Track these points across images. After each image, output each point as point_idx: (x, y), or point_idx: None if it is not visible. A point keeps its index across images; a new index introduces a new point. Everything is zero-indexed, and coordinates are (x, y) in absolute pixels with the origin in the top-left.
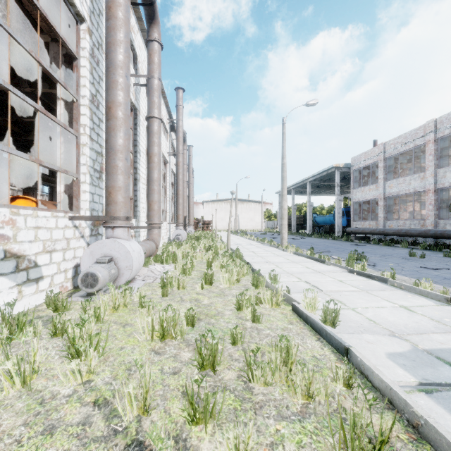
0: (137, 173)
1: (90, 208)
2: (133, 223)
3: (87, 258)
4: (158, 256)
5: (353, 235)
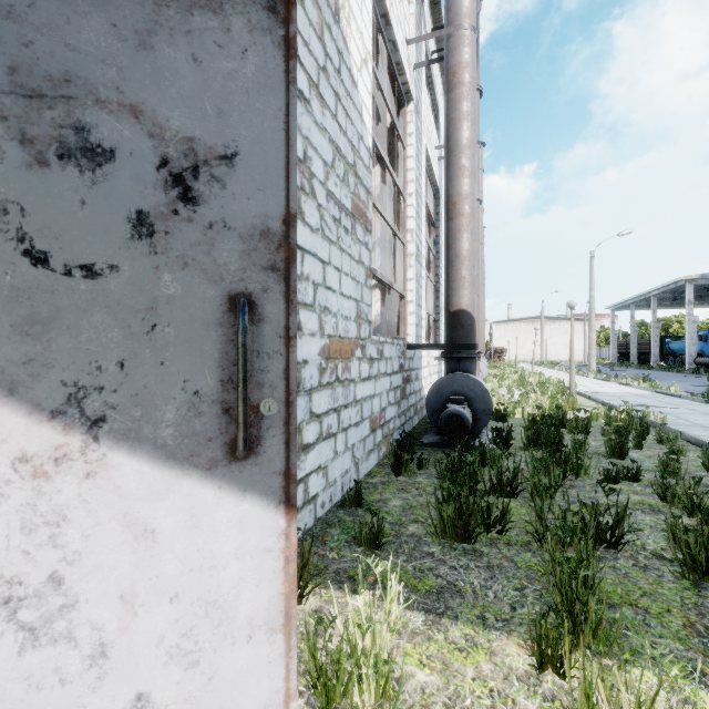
0: None
1: None
2: None
3: None
4: None
5: None
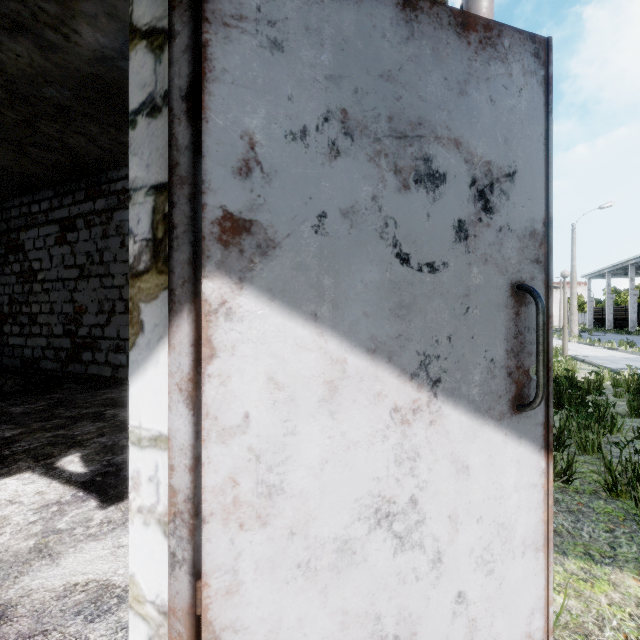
0: None
1: None
2: None
3: None
4: None
5: None
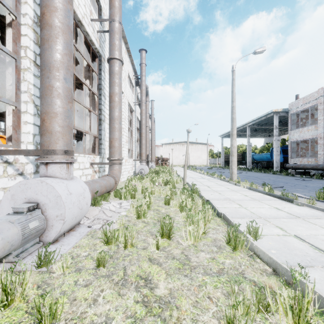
0: (101, 114)
1: (35, 141)
2: (97, 159)
3: (6, 203)
4: (117, 191)
5: (290, 170)
